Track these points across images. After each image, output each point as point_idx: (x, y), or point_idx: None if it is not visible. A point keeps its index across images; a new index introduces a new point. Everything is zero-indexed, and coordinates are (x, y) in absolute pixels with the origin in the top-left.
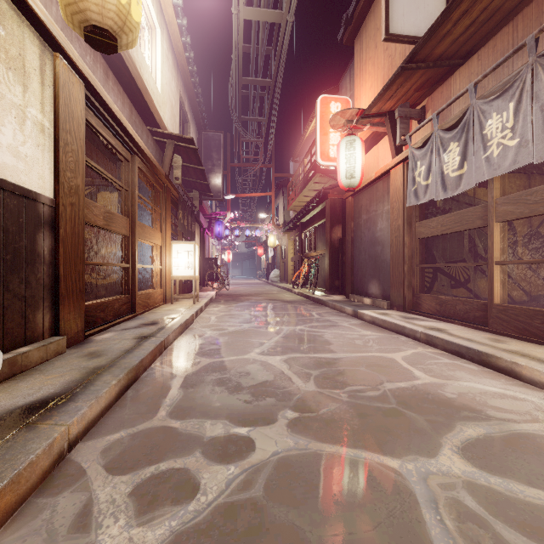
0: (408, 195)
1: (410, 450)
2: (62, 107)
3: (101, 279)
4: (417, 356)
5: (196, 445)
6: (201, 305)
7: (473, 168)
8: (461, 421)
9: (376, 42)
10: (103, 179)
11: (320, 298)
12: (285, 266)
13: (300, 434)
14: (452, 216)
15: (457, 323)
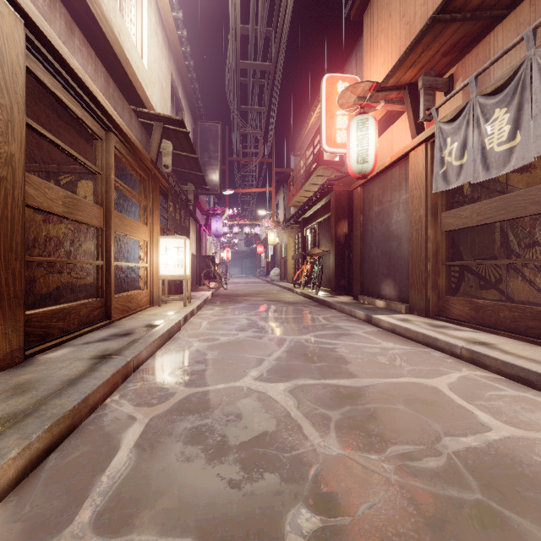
0: (434, 179)
1: None
2: None
3: (80, 278)
4: (468, 384)
5: None
6: (191, 308)
7: (531, 138)
8: None
9: (391, 10)
10: (82, 166)
11: (326, 300)
12: (285, 264)
13: None
14: (493, 202)
15: (503, 334)
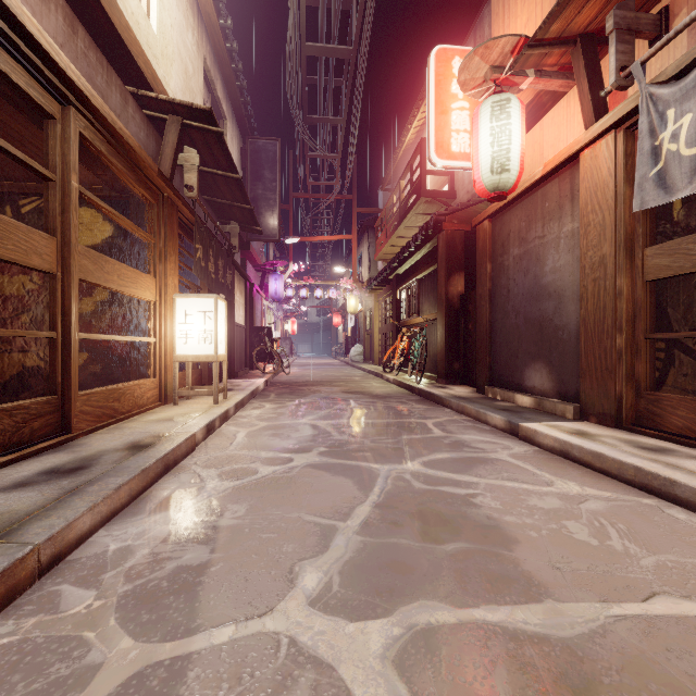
0: (637, 187)
1: None
2: None
3: None
4: None
5: None
6: (224, 408)
7: None
8: None
9: None
10: None
11: (434, 392)
12: (371, 340)
13: None
14: None
15: None
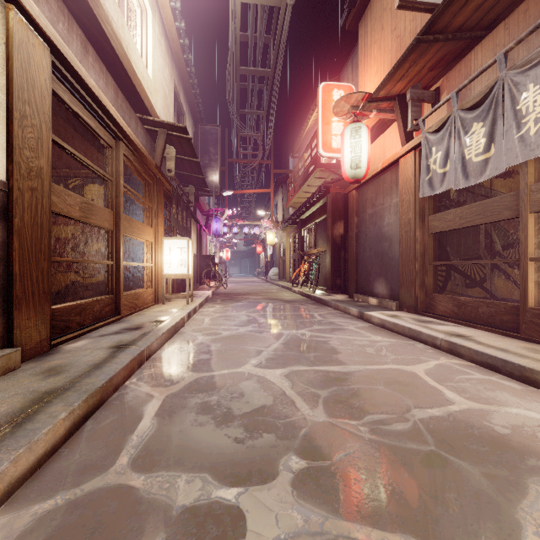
0: (421, 185)
1: (477, 537)
2: (17, 71)
3: (88, 277)
4: (443, 369)
5: (160, 525)
6: (194, 306)
7: (503, 150)
8: (533, 476)
9: (383, 23)
10: (90, 171)
11: (322, 298)
12: (284, 264)
13: (311, 502)
14: (473, 207)
15: (481, 328)
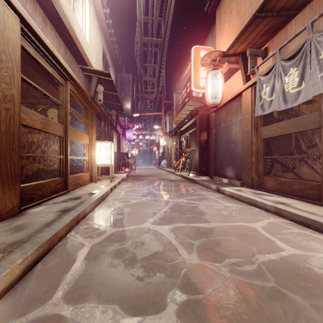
0: (256, 108)
1: None
2: None
3: (49, 166)
4: (273, 226)
5: None
6: (114, 183)
7: (310, 85)
8: None
9: (231, 9)
10: (50, 100)
11: (193, 178)
12: (170, 158)
13: None
14: (289, 122)
15: (295, 198)
